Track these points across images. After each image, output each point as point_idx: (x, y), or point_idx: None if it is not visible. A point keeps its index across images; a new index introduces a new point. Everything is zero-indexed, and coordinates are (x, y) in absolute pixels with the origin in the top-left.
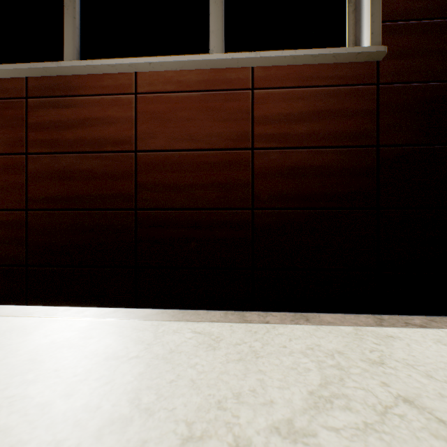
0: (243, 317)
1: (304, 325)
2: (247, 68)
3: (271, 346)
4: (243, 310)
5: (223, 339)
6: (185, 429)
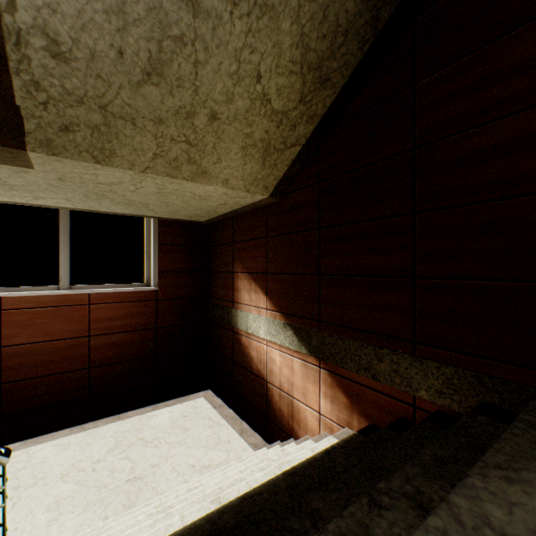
0: (84, 428)
1: (118, 421)
2: (86, 293)
3: (97, 438)
4: (84, 423)
5: (72, 443)
6: (61, 475)
